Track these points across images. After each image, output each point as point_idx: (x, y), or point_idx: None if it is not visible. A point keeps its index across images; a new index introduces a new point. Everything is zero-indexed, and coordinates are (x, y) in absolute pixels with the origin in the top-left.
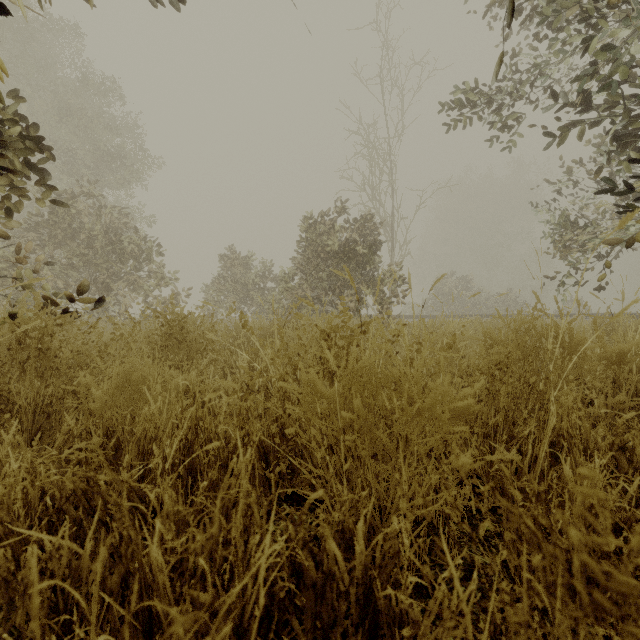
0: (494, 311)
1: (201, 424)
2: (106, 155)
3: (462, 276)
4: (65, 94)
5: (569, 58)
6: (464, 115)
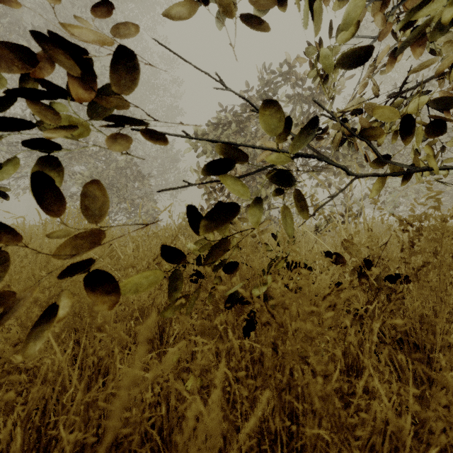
0: None
1: None
2: None
3: None
4: None
5: None
6: None
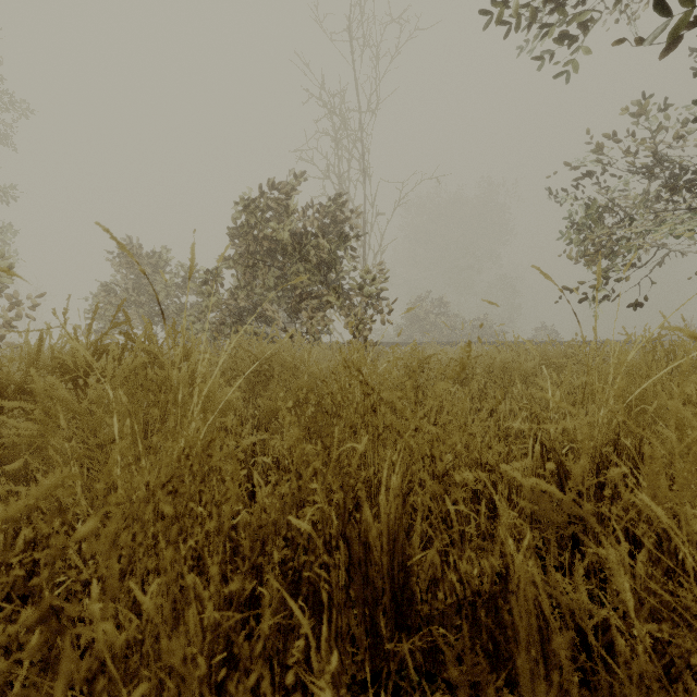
0: (471, 338)
1: None
2: None
3: (438, 298)
4: None
5: None
6: None
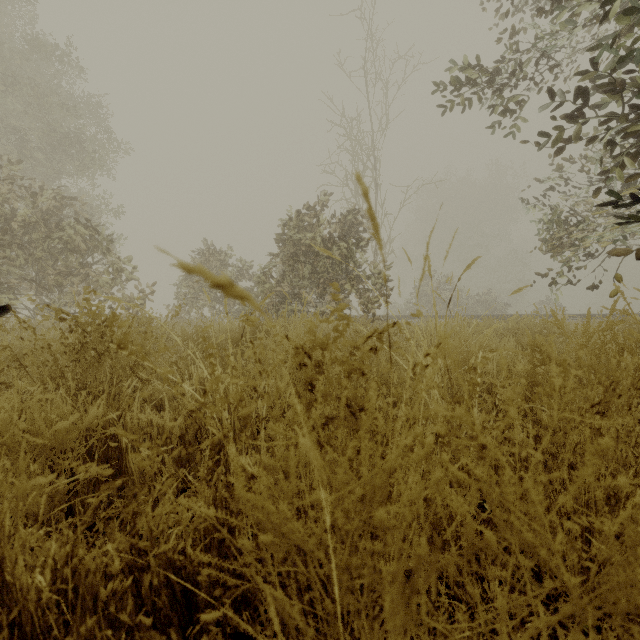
0: (475, 311)
1: (8, 580)
2: (63, 138)
3: (444, 276)
4: (16, 69)
5: (578, 29)
6: (459, 96)
